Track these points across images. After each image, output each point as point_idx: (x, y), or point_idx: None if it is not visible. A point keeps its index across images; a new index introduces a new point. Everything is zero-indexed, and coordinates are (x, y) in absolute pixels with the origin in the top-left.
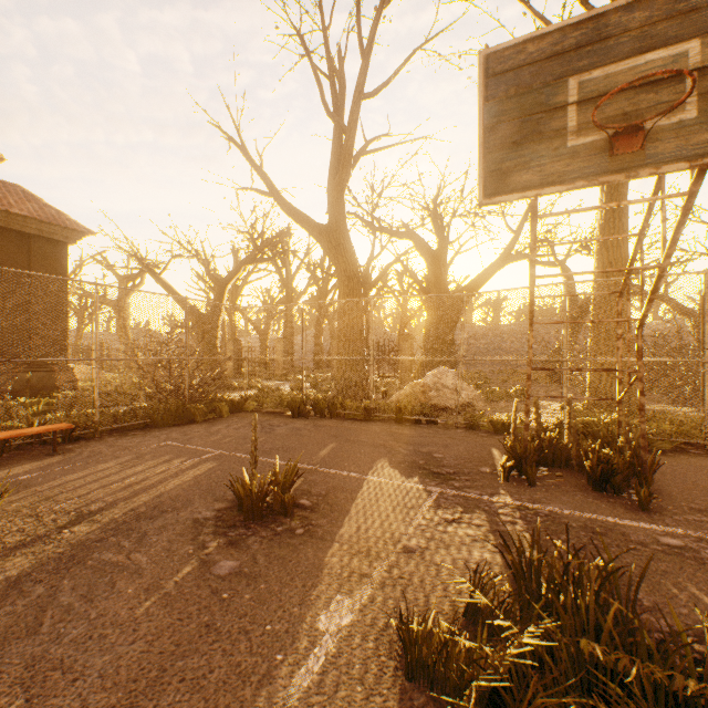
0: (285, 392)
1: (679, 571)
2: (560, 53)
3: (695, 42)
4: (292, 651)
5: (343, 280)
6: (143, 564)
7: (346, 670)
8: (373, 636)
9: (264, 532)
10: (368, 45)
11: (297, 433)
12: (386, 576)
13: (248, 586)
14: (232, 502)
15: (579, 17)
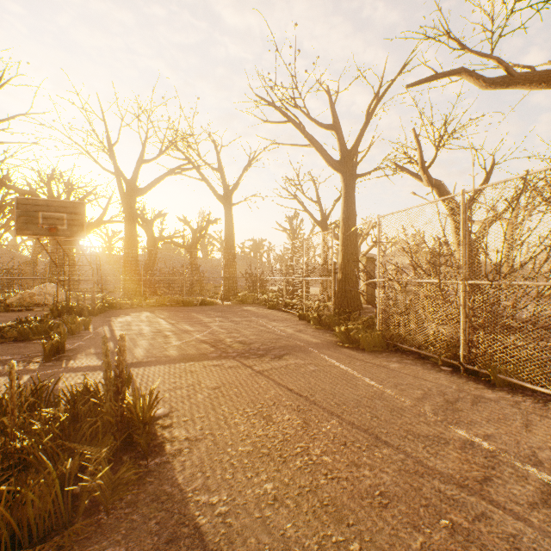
0: None
1: None
2: (38, 205)
3: (66, 214)
4: None
5: None
6: None
7: None
8: None
9: None
10: None
11: None
12: None
13: None
14: None
15: (43, 199)
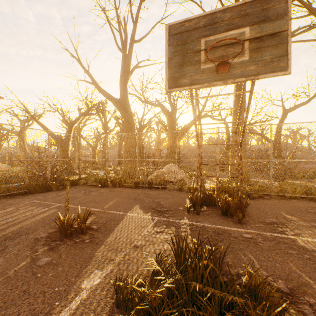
0: (98, 175)
1: (247, 248)
2: (198, 28)
3: (247, 28)
4: (65, 299)
5: (126, 124)
6: (0, 262)
7: (88, 306)
8: (107, 288)
9: (69, 242)
10: (136, 18)
11: (101, 194)
12: (122, 259)
13: (52, 269)
14: (58, 229)
15: (205, 13)
